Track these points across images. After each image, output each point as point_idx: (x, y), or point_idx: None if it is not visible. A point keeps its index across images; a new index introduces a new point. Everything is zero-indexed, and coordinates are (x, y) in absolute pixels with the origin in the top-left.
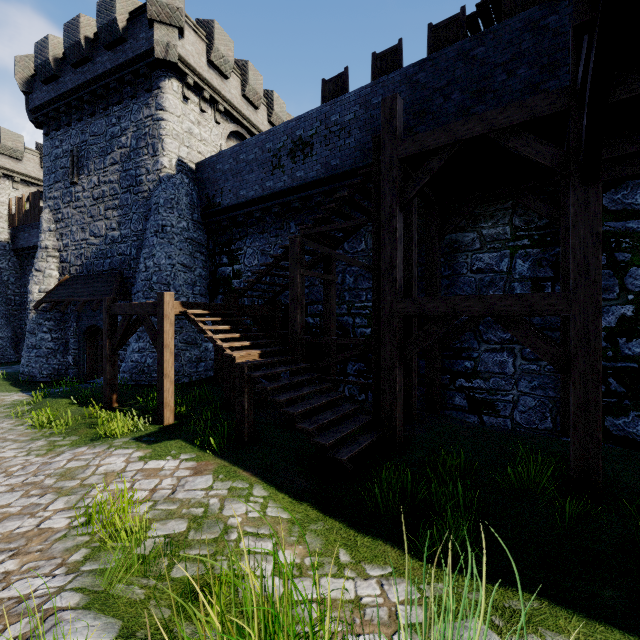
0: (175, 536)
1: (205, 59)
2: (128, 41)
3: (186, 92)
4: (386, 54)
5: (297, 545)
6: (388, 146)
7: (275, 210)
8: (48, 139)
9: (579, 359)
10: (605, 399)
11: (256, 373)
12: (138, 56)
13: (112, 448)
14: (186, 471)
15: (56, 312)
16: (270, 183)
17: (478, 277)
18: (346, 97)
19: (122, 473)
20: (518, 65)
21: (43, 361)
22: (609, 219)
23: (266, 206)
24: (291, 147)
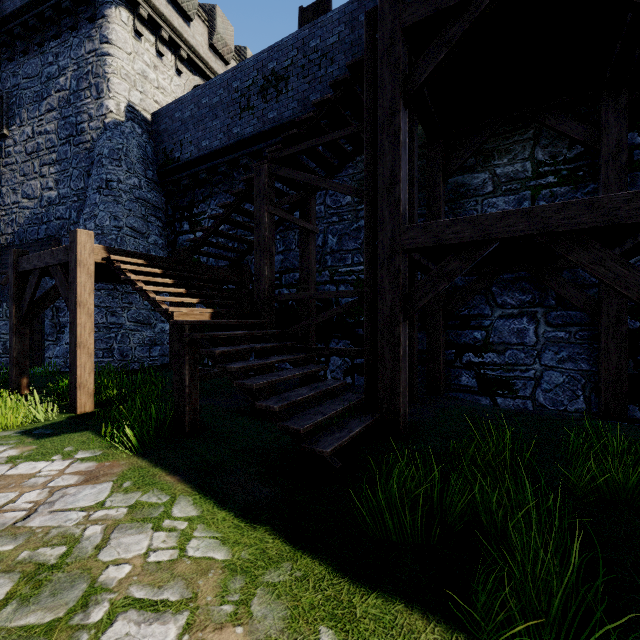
0: None
1: None
2: None
3: (138, 26)
4: None
5: (232, 626)
6: (388, 15)
7: (243, 161)
8: None
9: None
10: None
11: (200, 333)
12: None
13: None
14: (72, 477)
15: None
16: (237, 129)
17: None
18: (328, 16)
19: None
20: None
21: None
22: None
23: (233, 157)
24: (262, 83)
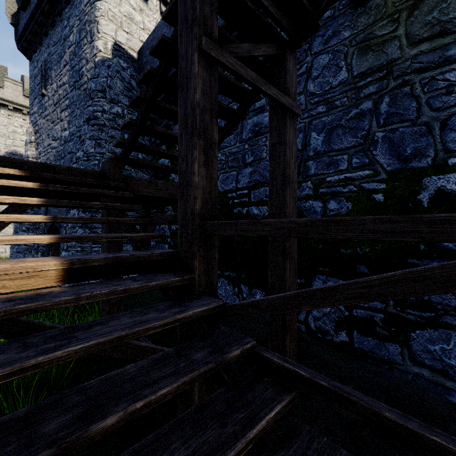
0: None
1: None
2: None
3: None
4: None
5: None
6: None
7: None
8: (31, 63)
9: None
10: None
11: None
12: None
13: None
14: None
15: (33, 213)
16: None
17: None
18: None
19: None
20: None
21: (21, 256)
22: None
23: None
24: None
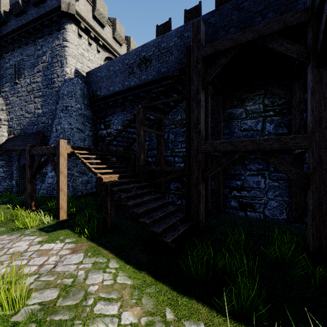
0: (47, 303)
1: (91, 14)
2: (46, 1)
3: (80, 32)
4: (192, 10)
5: (136, 306)
6: (195, 50)
7: (130, 98)
8: (1, 58)
9: (315, 176)
10: None
11: (115, 188)
12: (52, 10)
13: (22, 235)
14: (67, 251)
15: (6, 156)
16: (127, 82)
17: (244, 133)
18: (170, 33)
19: (24, 253)
20: (268, 11)
21: None
22: None
23: (125, 95)
24: (139, 62)
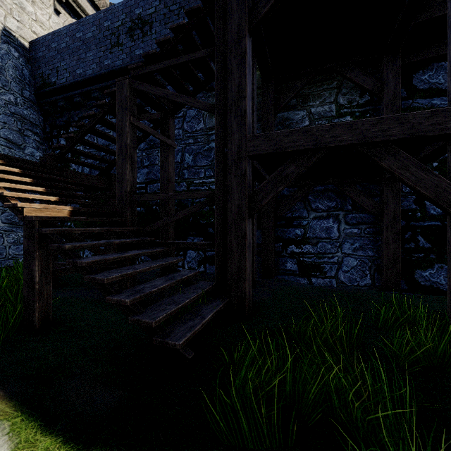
0: None
1: None
2: None
3: None
4: None
5: None
6: None
7: None
8: None
9: None
10: (415, 255)
11: (51, 228)
12: None
13: None
14: None
15: None
16: (108, 61)
17: None
18: None
19: None
20: None
21: None
22: (418, 97)
23: (104, 85)
24: (130, 25)
